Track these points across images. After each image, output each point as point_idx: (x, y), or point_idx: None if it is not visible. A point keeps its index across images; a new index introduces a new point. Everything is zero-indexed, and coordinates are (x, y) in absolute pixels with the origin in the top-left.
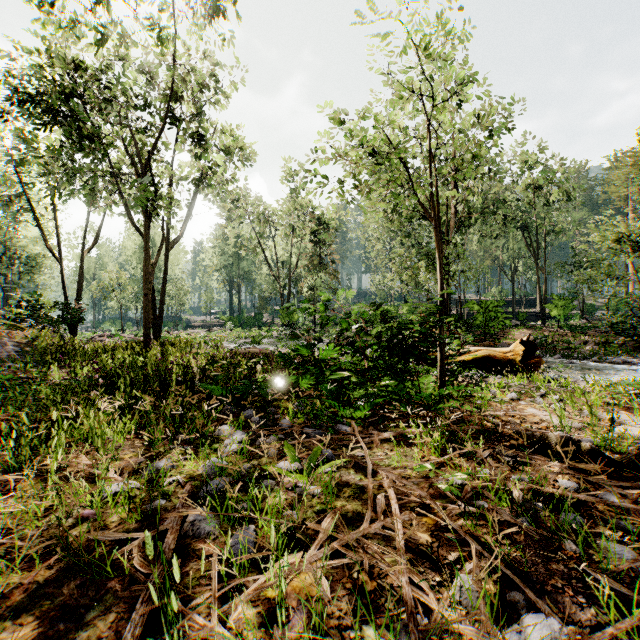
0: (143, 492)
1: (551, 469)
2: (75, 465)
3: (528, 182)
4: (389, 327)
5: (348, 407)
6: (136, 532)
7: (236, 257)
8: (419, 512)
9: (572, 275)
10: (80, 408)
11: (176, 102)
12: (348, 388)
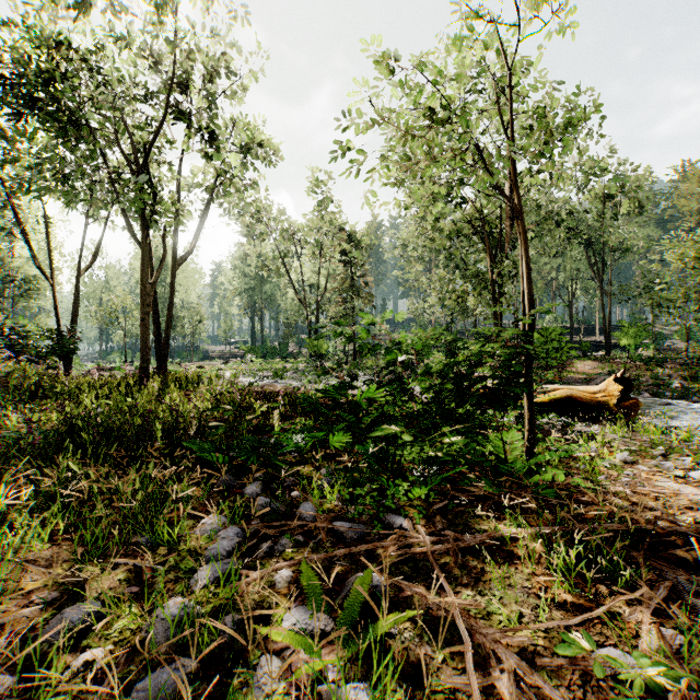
0: None
1: None
2: None
3: (591, 192)
4: (458, 362)
5: (400, 480)
6: None
7: (258, 280)
8: None
9: (640, 299)
10: None
11: (182, 92)
12: (395, 444)
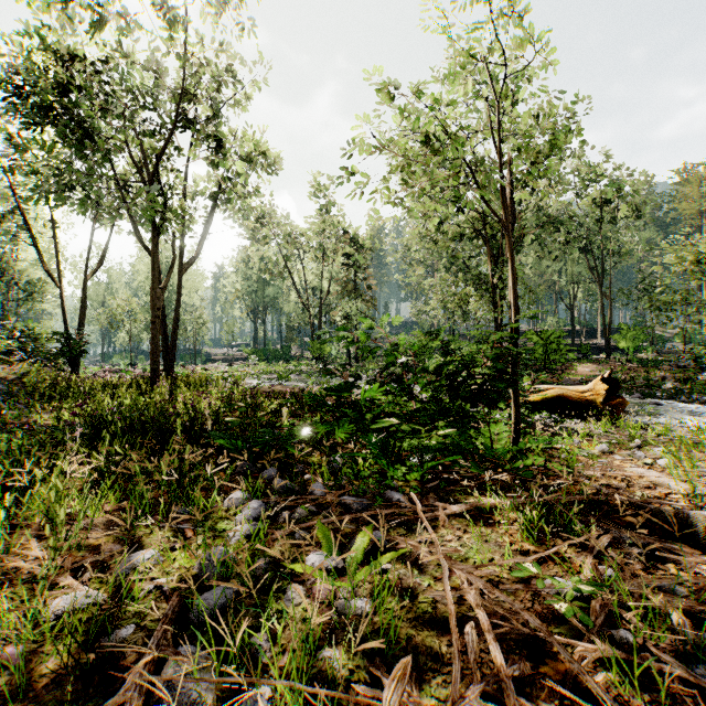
0: (105, 610)
1: (703, 567)
2: (15, 561)
3: (591, 197)
4: (451, 361)
5: (399, 465)
6: (76, 699)
7: (261, 283)
8: (529, 652)
9: (640, 302)
10: (38, 472)
11: (190, 101)
12: (395, 437)
